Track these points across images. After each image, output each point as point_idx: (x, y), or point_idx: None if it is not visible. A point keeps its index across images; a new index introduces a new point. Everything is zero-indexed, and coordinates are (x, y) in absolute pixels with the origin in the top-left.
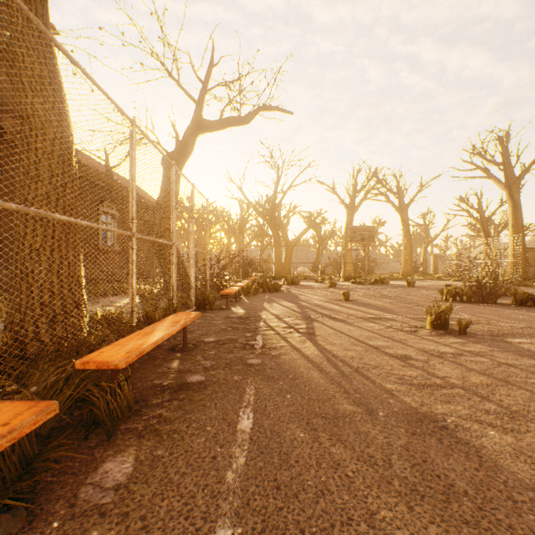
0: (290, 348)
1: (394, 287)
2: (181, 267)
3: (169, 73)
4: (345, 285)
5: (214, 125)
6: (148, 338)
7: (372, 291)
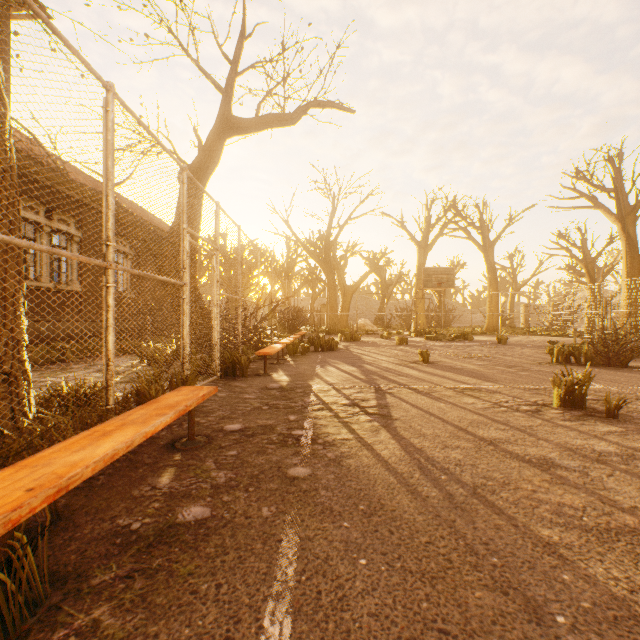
0: (356, 443)
1: (481, 344)
2: (205, 319)
3: (183, 47)
4: (418, 342)
5: (248, 125)
6: (99, 445)
7: (455, 349)
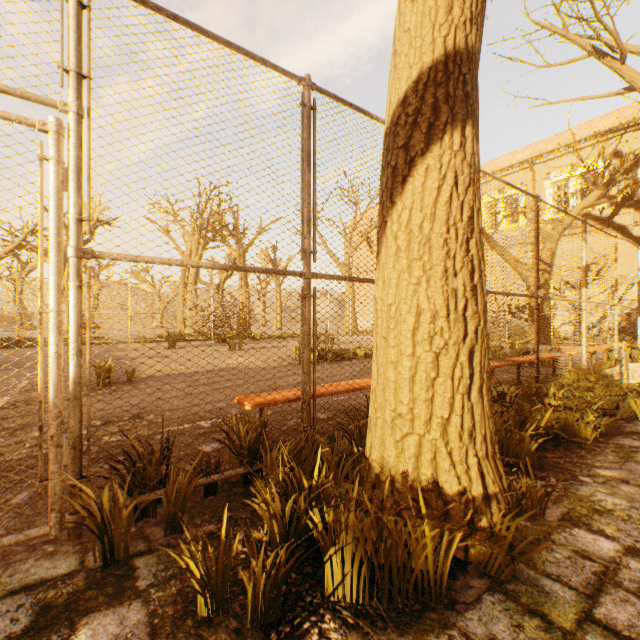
0: (215, 410)
1: None
2: None
3: None
4: None
5: None
6: (357, 381)
7: None
